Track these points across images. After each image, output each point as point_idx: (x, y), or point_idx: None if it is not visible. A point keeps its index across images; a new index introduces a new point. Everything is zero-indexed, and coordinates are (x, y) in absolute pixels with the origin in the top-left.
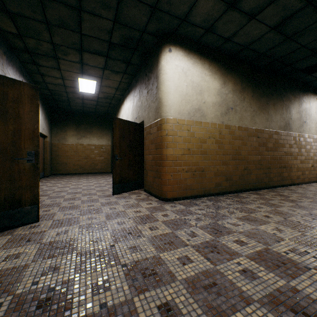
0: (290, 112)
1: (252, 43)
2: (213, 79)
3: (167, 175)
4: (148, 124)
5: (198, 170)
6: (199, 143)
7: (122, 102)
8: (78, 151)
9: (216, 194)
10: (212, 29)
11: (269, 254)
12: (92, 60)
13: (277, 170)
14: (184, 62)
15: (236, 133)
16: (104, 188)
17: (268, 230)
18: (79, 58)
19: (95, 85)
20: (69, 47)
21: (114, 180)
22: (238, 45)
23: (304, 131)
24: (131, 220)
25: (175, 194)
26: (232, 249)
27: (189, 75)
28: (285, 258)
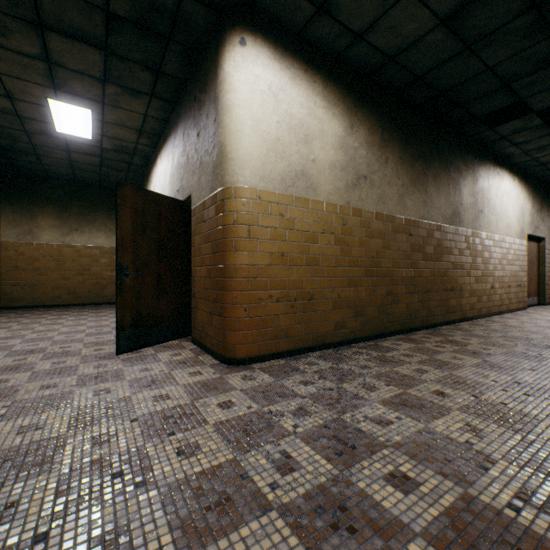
0: (461, 193)
1: (404, 52)
2: (331, 117)
3: (237, 308)
4: (199, 200)
5: (301, 298)
6: (304, 242)
7: (153, 162)
8: (63, 260)
9: (336, 344)
10: (330, 7)
11: (478, 520)
12: (72, 54)
13: (441, 294)
14: (272, 72)
15: (372, 226)
16: (106, 337)
17: (454, 433)
18: (38, 47)
19: (91, 120)
20: (7, 14)
21: (119, 320)
22: (379, 52)
23: (480, 226)
24: (135, 427)
25: (253, 349)
26: (386, 509)
27: (283, 100)
28: (520, 531)
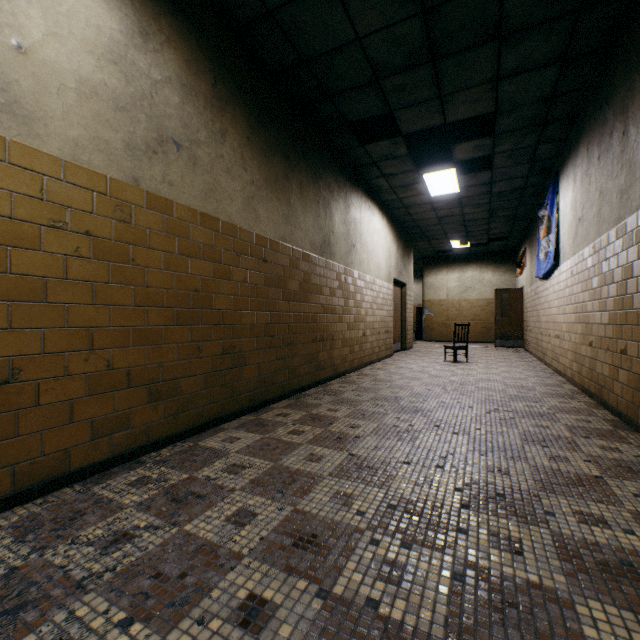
0: (333, 218)
1: None
2: None
3: None
4: None
5: None
6: None
7: None
8: None
9: (101, 466)
10: None
11: None
12: None
13: (309, 347)
14: None
15: (195, 236)
16: None
17: None
18: None
19: None
20: None
21: None
22: None
23: (353, 263)
24: None
25: None
26: None
27: None
28: None
